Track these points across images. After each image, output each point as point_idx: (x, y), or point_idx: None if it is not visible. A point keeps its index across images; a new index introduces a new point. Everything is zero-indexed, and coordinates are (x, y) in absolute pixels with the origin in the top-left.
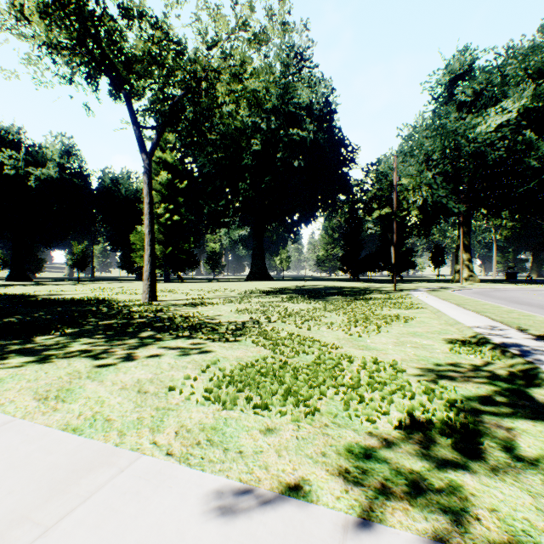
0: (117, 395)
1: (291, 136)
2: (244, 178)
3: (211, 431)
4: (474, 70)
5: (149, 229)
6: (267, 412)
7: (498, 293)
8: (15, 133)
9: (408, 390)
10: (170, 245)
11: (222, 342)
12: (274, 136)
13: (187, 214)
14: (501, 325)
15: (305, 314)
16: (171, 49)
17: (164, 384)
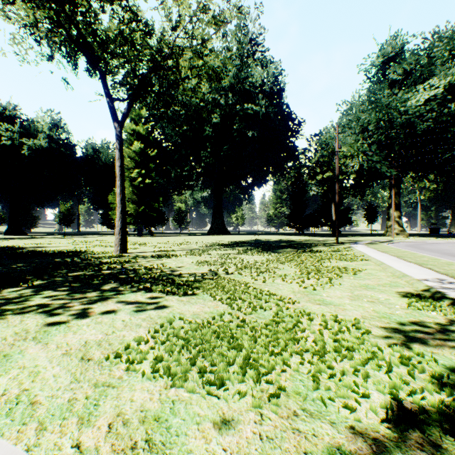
0: (56, 364)
1: (246, 110)
2: (205, 147)
3: (153, 423)
4: (404, 52)
5: (120, 189)
6: (223, 393)
7: (429, 246)
8: (12, 109)
9: (381, 359)
10: (142, 204)
11: (180, 295)
12: (231, 110)
13: (157, 178)
14: (448, 277)
15: (260, 266)
16: (140, 30)
17: (112, 348)
